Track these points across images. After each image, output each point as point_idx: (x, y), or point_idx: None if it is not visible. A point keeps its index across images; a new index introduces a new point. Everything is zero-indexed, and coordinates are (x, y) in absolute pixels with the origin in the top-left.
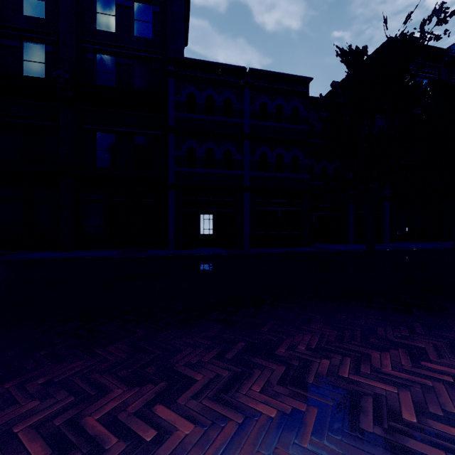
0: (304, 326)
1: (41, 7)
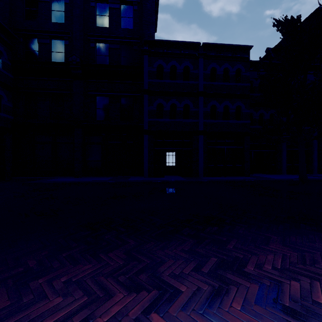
0: (264, 246)
1: (62, 16)
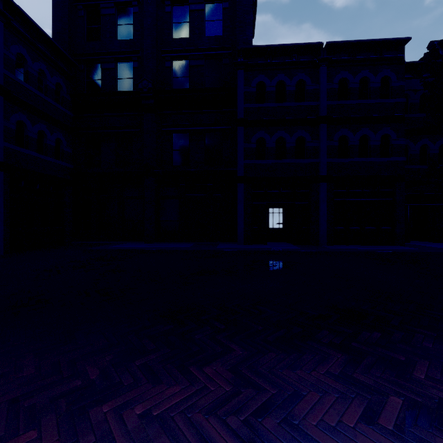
0: None
1: (130, 30)
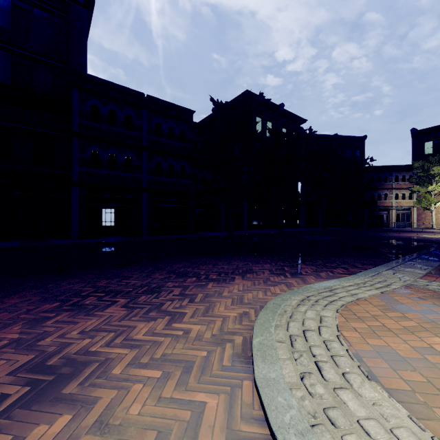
0: (178, 263)
1: None
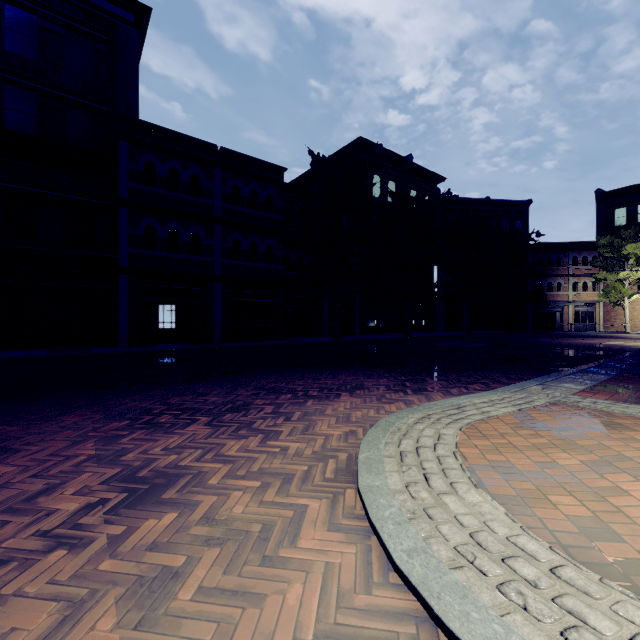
0: (267, 378)
1: None
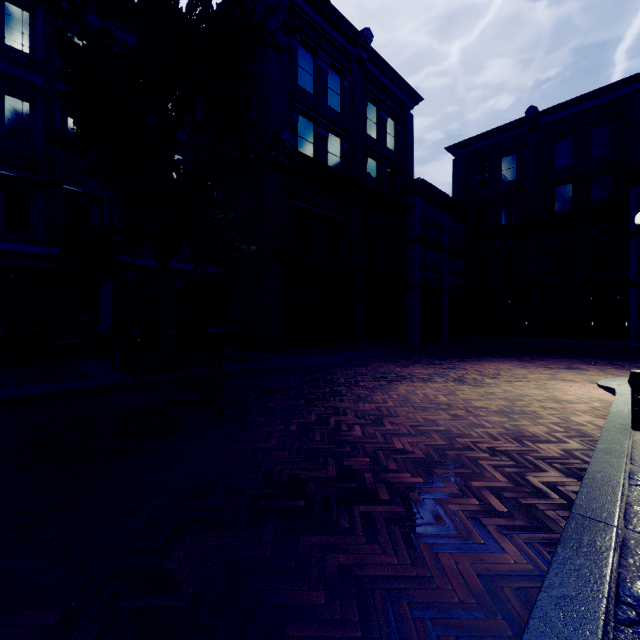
0: None
1: (513, 172)
